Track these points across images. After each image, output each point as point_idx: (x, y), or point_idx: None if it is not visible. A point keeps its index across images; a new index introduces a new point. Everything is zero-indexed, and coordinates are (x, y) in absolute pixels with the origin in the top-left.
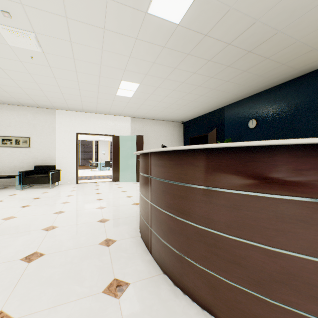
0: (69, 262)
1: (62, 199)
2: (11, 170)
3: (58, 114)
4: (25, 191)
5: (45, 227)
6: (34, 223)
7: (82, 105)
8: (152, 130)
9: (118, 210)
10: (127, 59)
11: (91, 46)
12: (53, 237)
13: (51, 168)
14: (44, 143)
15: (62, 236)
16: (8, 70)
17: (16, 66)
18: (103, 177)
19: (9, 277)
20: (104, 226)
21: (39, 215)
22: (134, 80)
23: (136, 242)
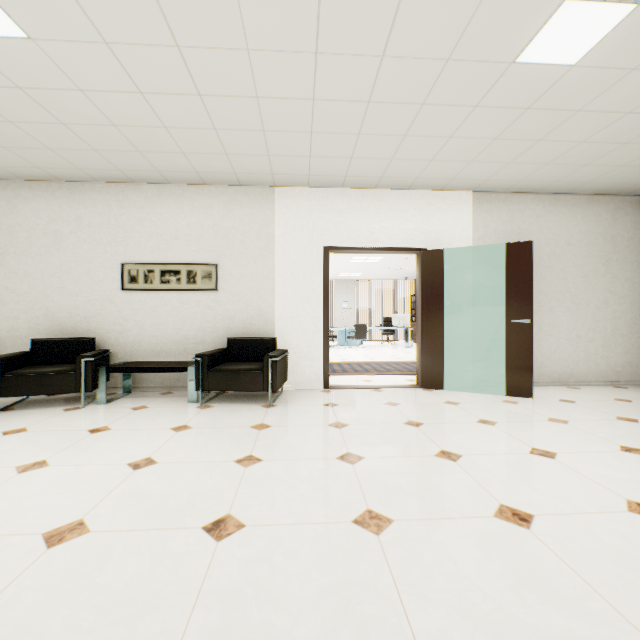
0: None
1: (341, 488)
2: (179, 348)
3: (280, 199)
4: (210, 413)
5: None
6: None
7: (352, 156)
8: (539, 228)
9: None
10: None
11: None
12: None
13: (265, 345)
14: (248, 278)
15: None
16: None
17: None
18: (373, 369)
19: None
20: None
21: None
22: None
23: None
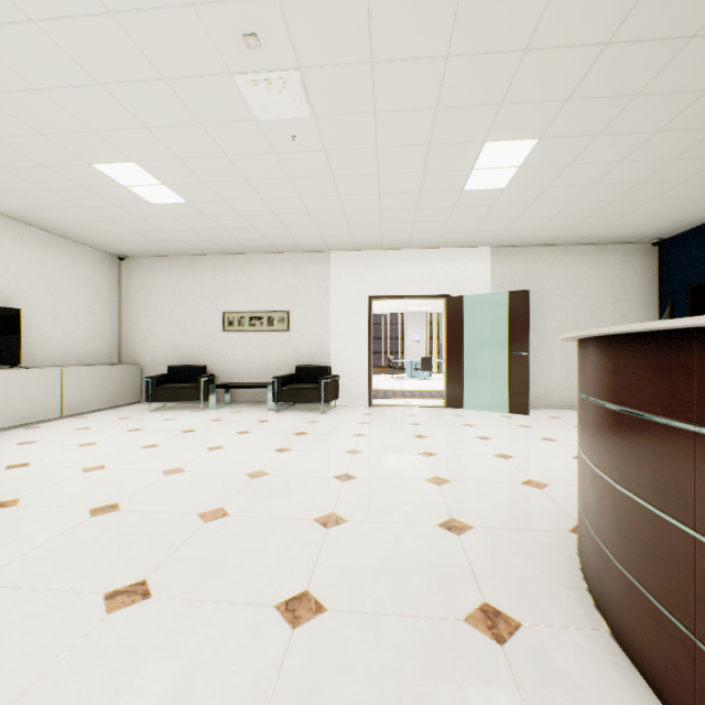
0: (390, 671)
1: (346, 443)
2: (262, 373)
3: (334, 261)
4: (282, 415)
5: (320, 514)
6: (298, 498)
7: (381, 233)
8: (551, 274)
9: (485, 497)
10: (514, 65)
11: (419, 56)
12: (339, 553)
13: (323, 371)
14: (311, 321)
15: (360, 554)
16: (256, 181)
17: (268, 167)
18: (420, 395)
19: (252, 663)
20: (461, 549)
21: (307, 478)
22: (524, 130)
23: (604, 659)
